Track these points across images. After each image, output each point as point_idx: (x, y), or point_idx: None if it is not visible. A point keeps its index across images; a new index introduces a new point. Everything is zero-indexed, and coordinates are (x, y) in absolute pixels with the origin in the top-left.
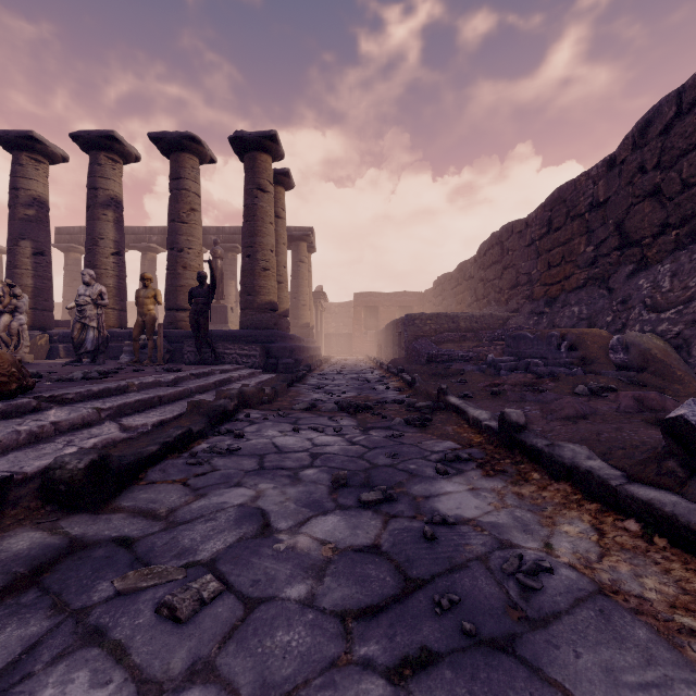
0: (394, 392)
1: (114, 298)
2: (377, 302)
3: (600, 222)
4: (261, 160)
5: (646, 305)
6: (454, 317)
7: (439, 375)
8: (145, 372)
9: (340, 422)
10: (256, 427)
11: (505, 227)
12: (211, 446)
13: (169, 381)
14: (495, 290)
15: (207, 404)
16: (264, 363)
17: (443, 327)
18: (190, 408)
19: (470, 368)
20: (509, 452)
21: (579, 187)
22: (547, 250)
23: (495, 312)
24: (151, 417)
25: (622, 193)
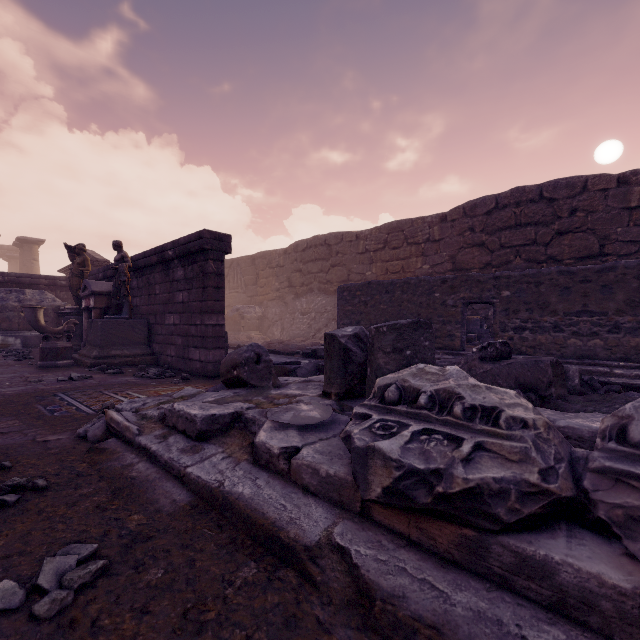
0: None
1: None
2: None
3: None
4: (35, 248)
5: None
6: None
7: None
8: None
9: None
10: None
11: None
12: None
13: None
14: None
15: None
16: None
17: None
18: None
19: None
20: None
21: None
22: None
23: None
24: None
25: None
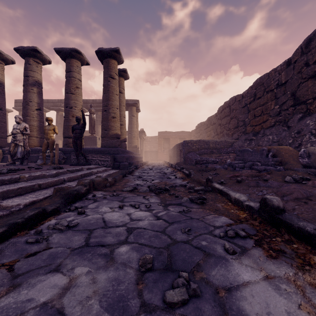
0: (179, 179)
1: (37, 132)
2: (169, 136)
3: (282, 93)
4: (112, 62)
5: (312, 133)
6: (207, 142)
7: (202, 170)
8: (41, 169)
9: (150, 200)
10: (96, 204)
11: (231, 98)
12: (56, 222)
13: (51, 174)
14: (226, 129)
15: (67, 189)
16: (113, 164)
17: (202, 147)
18: (55, 192)
19: (218, 166)
20: (274, 230)
21: (270, 76)
22: (253, 109)
23: (227, 139)
24: (27, 198)
25: (295, 77)
